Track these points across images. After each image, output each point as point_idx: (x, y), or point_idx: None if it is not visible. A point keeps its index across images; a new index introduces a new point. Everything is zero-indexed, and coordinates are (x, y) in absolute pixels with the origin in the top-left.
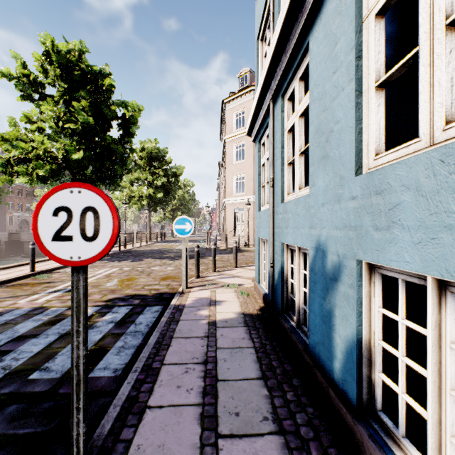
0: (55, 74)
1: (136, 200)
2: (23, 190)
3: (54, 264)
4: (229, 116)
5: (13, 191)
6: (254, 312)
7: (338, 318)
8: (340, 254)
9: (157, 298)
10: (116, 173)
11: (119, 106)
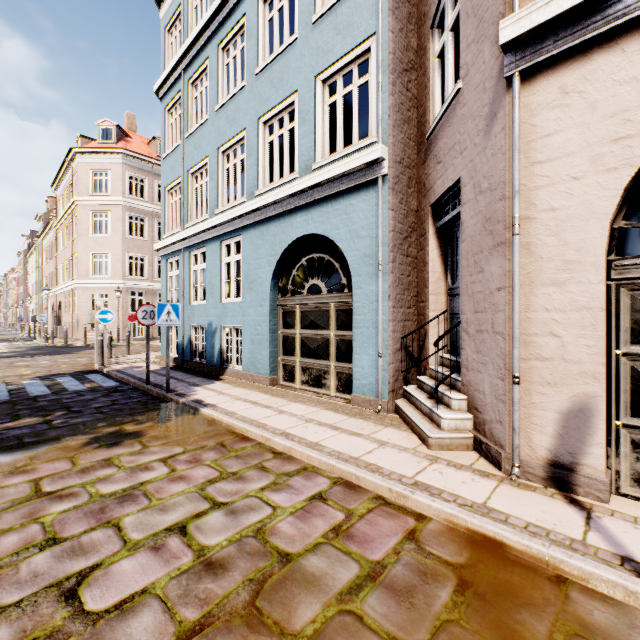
0: None
1: None
2: None
3: None
4: (83, 172)
5: None
6: (171, 366)
7: (216, 344)
8: (217, 324)
9: (83, 372)
10: None
11: None
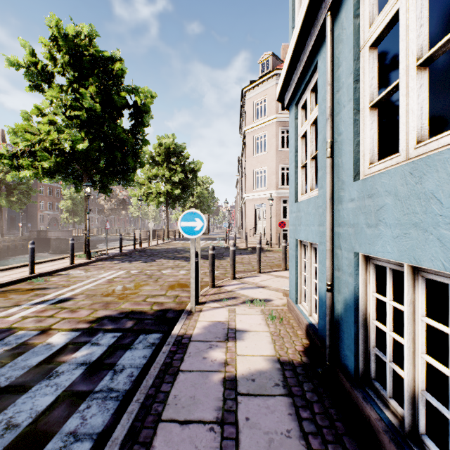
0: (64, 61)
1: (153, 197)
2: (52, 190)
3: (60, 264)
4: (249, 106)
5: (43, 191)
6: (296, 358)
7: None
8: None
9: (157, 319)
10: (129, 167)
11: (130, 93)
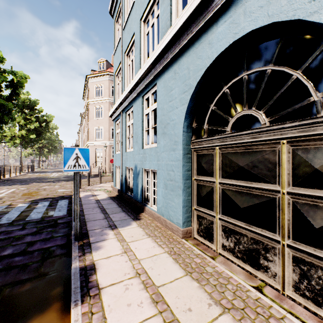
0: None
1: (8, 139)
2: None
3: None
4: (91, 87)
5: None
6: (114, 196)
7: (139, 184)
8: (139, 167)
9: (62, 198)
10: (2, 120)
11: (8, 73)
